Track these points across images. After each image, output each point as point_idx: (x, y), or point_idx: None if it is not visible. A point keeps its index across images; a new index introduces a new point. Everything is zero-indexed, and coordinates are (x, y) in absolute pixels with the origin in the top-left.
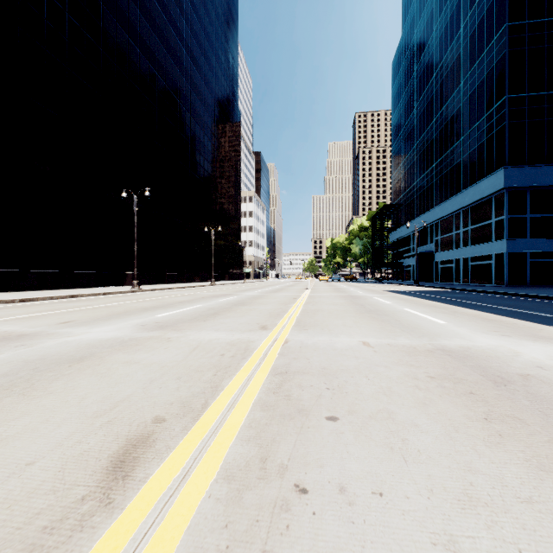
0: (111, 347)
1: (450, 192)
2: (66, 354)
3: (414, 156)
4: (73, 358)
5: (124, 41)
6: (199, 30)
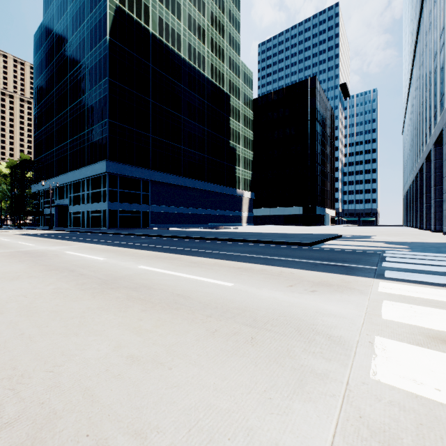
0: None
1: (79, 164)
2: None
3: (54, 127)
4: None
5: None
6: None
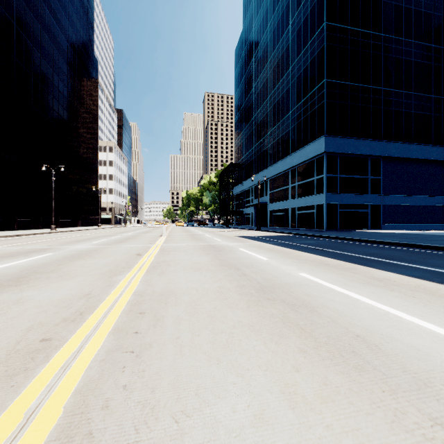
0: None
1: (281, 155)
2: None
3: (253, 126)
4: None
5: None
6: None
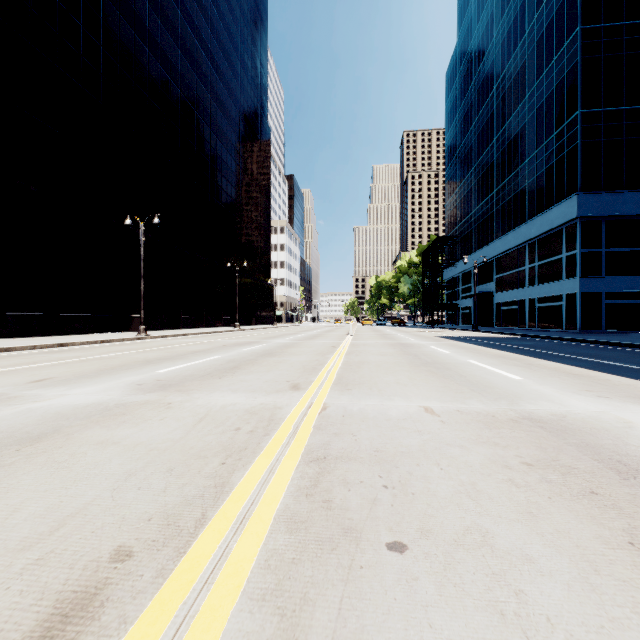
0: (86, 418)
1: (514, 222)
2: (21, 430)
3: (471, 181)
4: (27, 436)
5: (130, 37)
6: (220, 29)
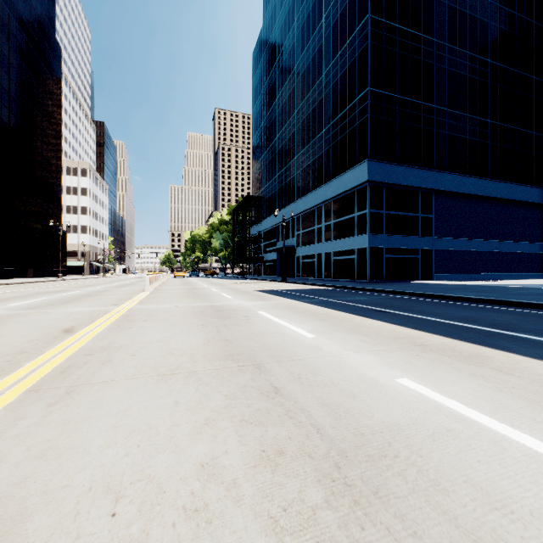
0: None
1: (312, 185)
2: None
3: (275, 149)
4: None
5: None
6: None
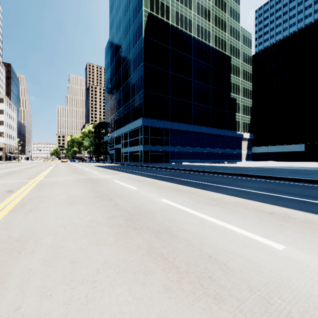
0: None
1: (127, 122)
2: None
3: (114, 101)
4: None
5: None
6: None
